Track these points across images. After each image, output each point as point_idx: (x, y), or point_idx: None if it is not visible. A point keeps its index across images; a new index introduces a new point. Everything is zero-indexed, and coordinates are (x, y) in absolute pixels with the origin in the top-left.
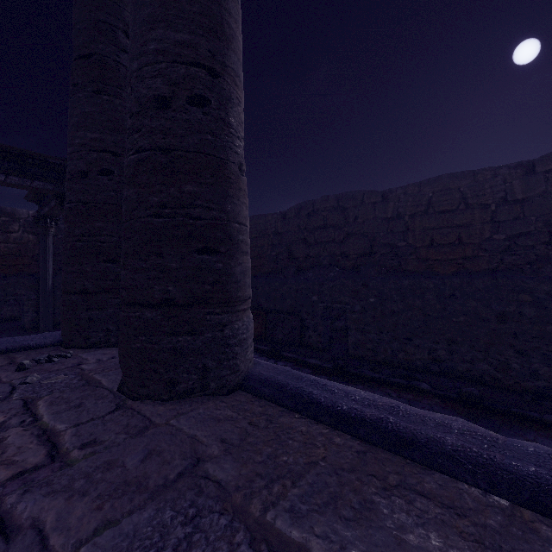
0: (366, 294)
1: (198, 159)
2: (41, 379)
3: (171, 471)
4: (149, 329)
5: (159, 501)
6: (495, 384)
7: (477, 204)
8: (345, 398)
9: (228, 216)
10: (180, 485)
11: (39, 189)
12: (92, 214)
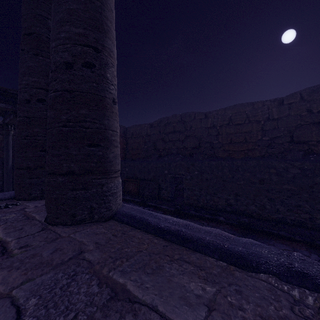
0: (193, 169)
1: (88, 96)
2: (1, 217)
3: (66, 257)
4: (61, 187)
5: (57, 270)
6: (258, 217)
7: (254, 121)
8: (165, 222)
9: (105, 126)
10: (69, 263)
11: (2, 108)
12: (33, 124)
